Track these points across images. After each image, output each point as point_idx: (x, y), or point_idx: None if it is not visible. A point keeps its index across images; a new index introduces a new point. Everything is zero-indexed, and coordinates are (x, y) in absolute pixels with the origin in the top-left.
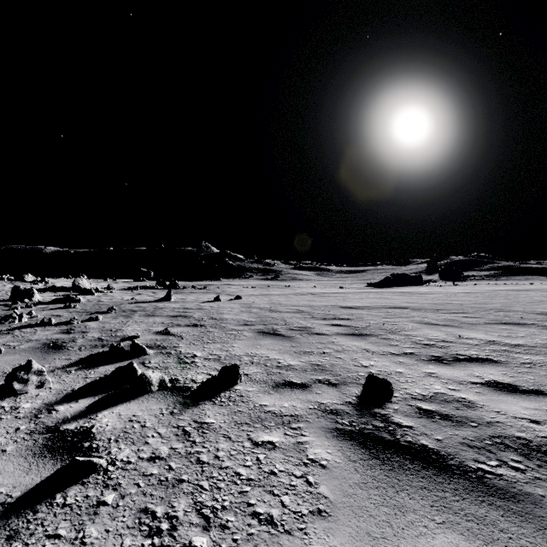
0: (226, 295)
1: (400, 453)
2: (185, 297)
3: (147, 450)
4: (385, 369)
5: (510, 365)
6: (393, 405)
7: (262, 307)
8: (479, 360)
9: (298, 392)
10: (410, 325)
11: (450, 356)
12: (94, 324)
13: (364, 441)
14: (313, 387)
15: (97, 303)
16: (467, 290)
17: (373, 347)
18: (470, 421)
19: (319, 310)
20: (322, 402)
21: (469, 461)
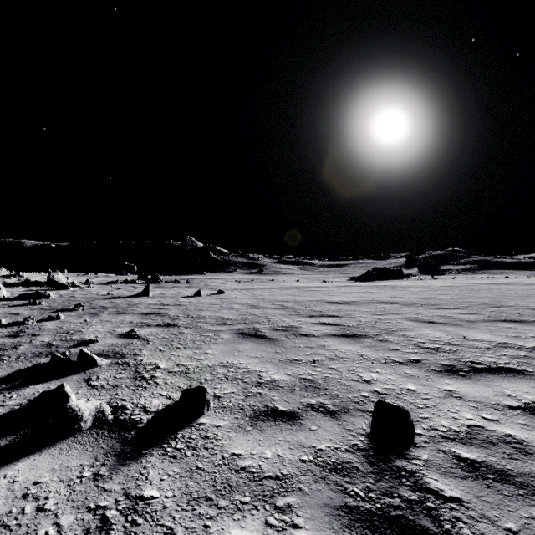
0: (209, 289)
1: None
2: (166, 291)
3: None
4: (393, 386)
5: None
6: (420, 452)
7: (245, 302)
8: (501, 370)
9: (285, 428)
10: (405, 323)
11: (465, 365)
12: (52, 324)
13: None
14: (305, 418)
15: (67, 299)
16: (447, 283)
17: (371, 352)
18: None
19: (304, 306)
20: (319, 446)
21: None
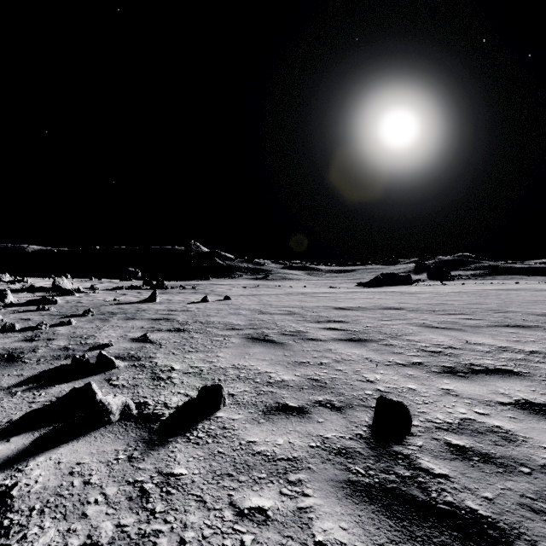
0: (215, 295)
1: (443, 526)
2: (172, 297)
3: (81, 531)
4: (395, 385)
5: (535, 378)
6: (415, 439)
7: (252, 308)
8: (497, 371)
9: (295, 421)
10: (410, 328)
11: (464, 367)
12: (64, 329)
13: (389, 504)
14: (312, 413)
15: (75, 305)
16: (456, 289)
17: (376, 355)
18: (519, 465)
19: (311, 312)
20: (326, 435)
21: (544, 541)
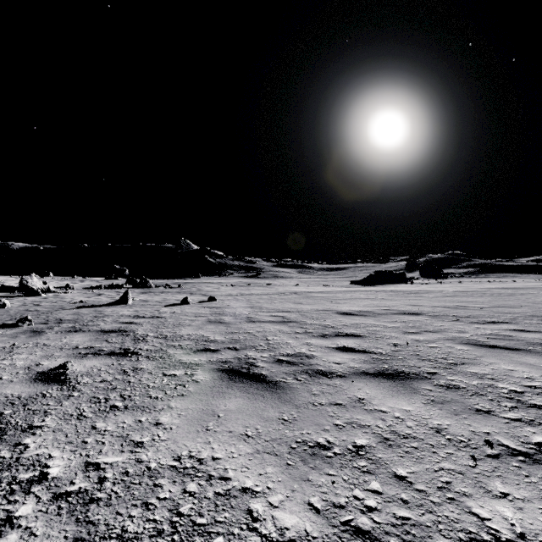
0: (200, 295)
1: None
2: (151, 297)
3: None
4: None
5: None
6: None
7: (238, 313)
8: None
9: None
10: (458, 348)
11: None
12: None
13: None
14: None
15: (26, 309)
16: (458, 288)
17: (450, 420)
18: None
19: (311, 318)
20: None
21: None
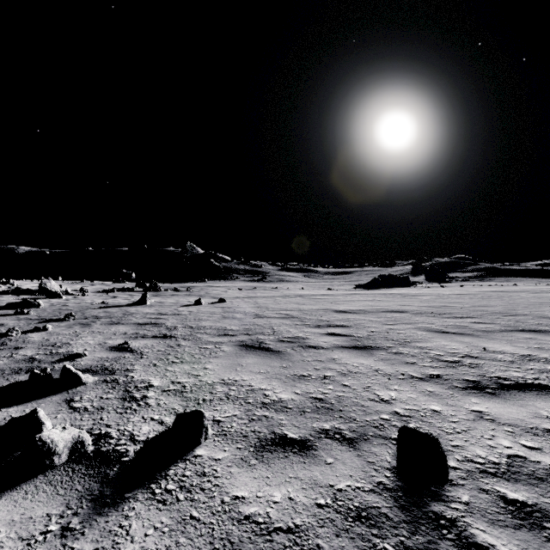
0: (210, 297)
1: None
2: (164, 300)
3: None
4: (415, 406)
5: None
6: (458, 491)
7: (247, 311)
8: (531, 387)
9: (296, 462)
10: (419, 333)
11: (491, 381)
12: (38, 336)
13: None
14: (318, 448)
15: (59, 308)
16: (456, 291)
17: (386, 367)
18: None
19: (310, 315)
20: (338, 486)
21: None
